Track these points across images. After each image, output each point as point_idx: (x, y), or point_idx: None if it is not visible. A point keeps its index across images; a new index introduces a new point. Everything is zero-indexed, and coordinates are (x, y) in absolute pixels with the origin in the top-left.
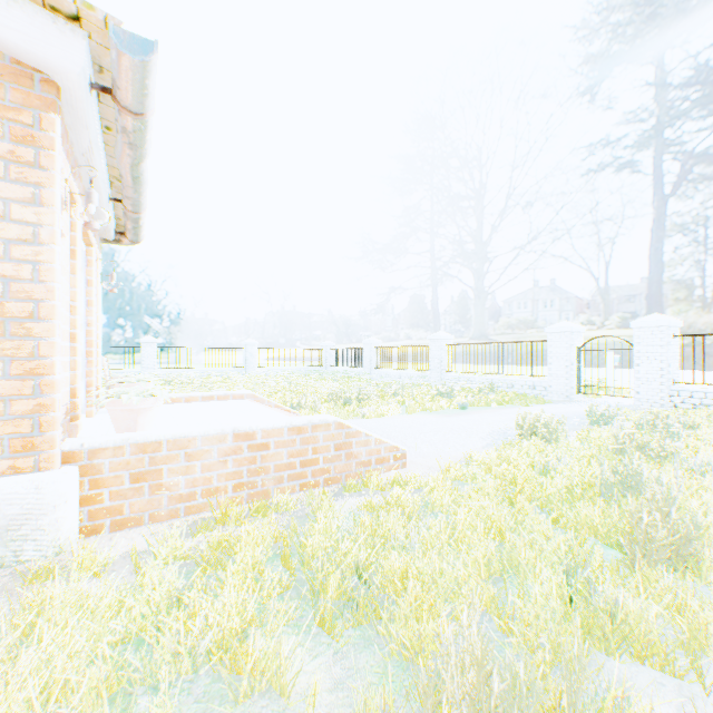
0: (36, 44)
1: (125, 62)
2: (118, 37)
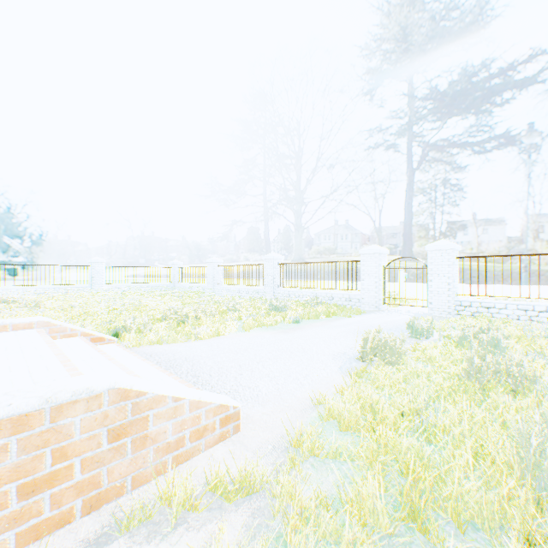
0: None
1: None
2: None
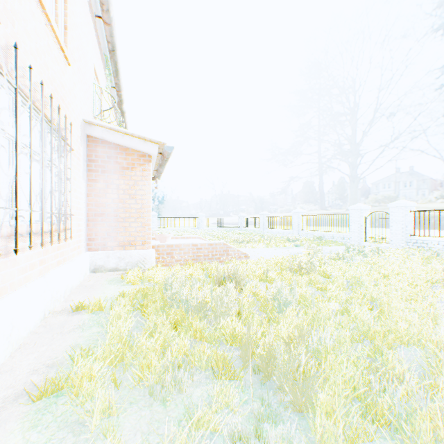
0: (148, 150)
1: (167, 152)
2: (166, 148)
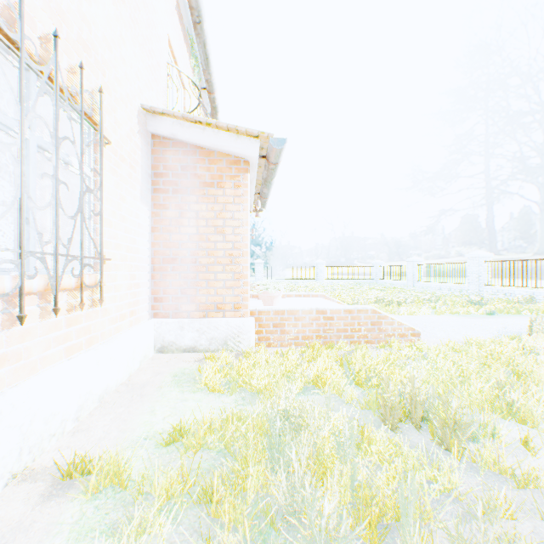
0: (244, 151)
1: (274, 150)
2: (272, 142)
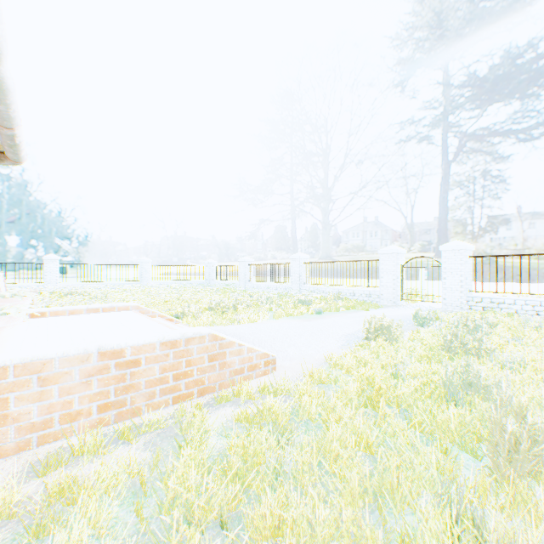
0: None
1: None
2: None
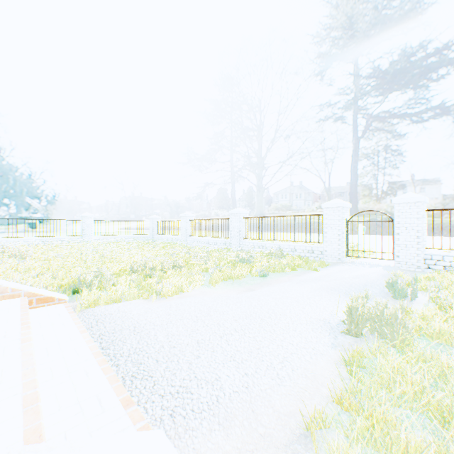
0: None
1: None
2: None
